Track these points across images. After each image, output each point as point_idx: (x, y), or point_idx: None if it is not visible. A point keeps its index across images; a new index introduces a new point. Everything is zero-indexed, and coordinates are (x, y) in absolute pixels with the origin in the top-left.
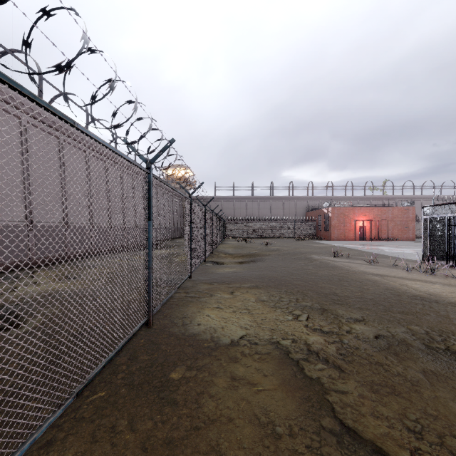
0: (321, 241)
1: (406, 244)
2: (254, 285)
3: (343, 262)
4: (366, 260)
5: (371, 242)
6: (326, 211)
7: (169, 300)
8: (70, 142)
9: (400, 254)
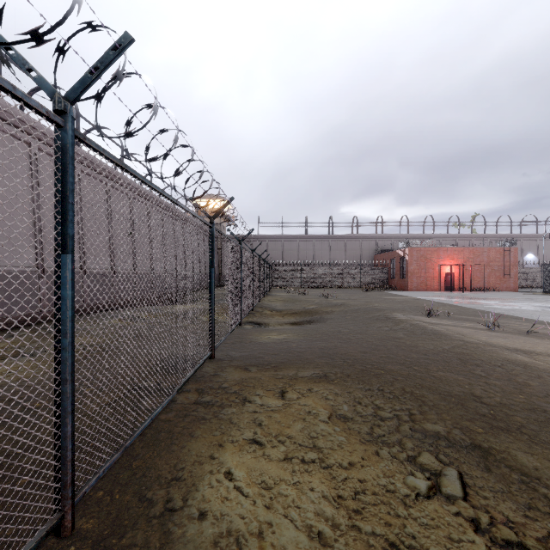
0: (397, 292)
1: (512, 297)
2: (321, 373)
3: (446, 325)
4: (477, 322)
5: (463, 294)
6: (402, 253)
7: (160, 416)
8: (49, 152)
9: (519, 312)
